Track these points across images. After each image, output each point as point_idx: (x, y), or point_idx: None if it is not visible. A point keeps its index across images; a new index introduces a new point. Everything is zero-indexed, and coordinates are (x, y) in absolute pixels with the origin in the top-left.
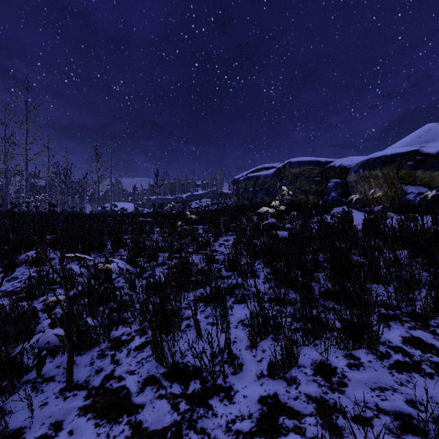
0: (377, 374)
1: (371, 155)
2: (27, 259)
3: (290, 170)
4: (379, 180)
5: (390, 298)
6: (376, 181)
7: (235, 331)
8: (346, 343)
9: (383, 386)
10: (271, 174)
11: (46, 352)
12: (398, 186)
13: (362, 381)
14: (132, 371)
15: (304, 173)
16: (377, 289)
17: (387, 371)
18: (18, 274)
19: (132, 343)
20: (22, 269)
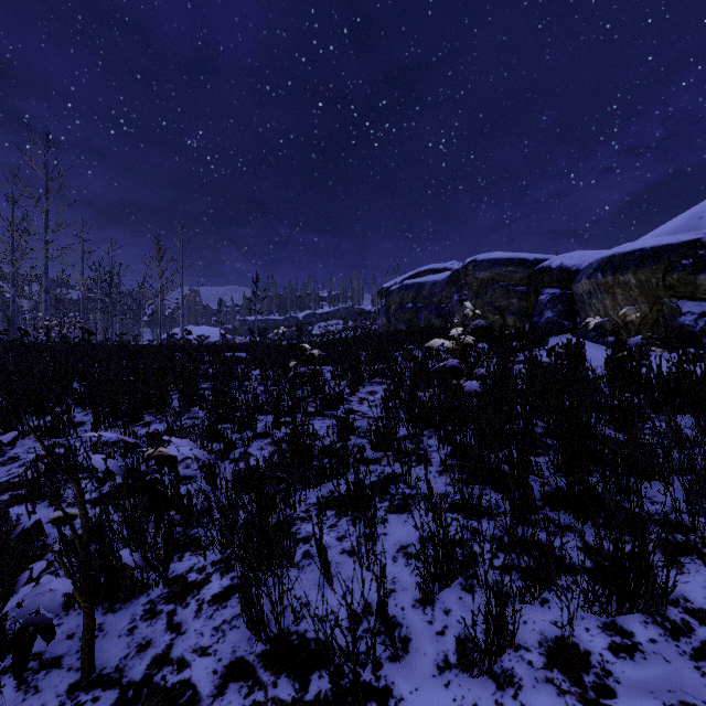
0: (671, 669)
1: (617, 248)
2: (37, 425)
3: (475, 274)
4: (631, 290)
5: (679, 510)
6: (625, 293)
7: (393, 569)
8: (604, 603)
9: (688, 701)
10: (443, 281)
11: (35, 630)
12: (664, 301)
13: (644, 686)
14: (204, 648)
15: (498, 278)
16: (648, 491)
17: (690, 664)
18: (20, 451)
19: (207, 588)
20: (28, 442)
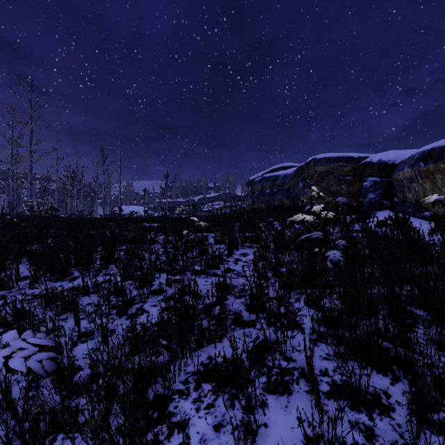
0: None
1: (436, 143)
2: None
3: (315, 168)
4: None
5: None
6: (444, 177)
7: None
8: None
9: None
10: (291, 174)
11: None
12: None
13: None
14: None
15: (332, 171)
16: None
17: None
18: None
19: None
20: None
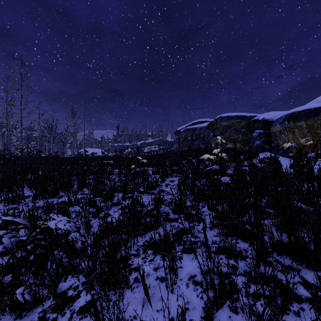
0: None
1: (295, 109)
2: (5, 197)
3: (221, 123)
4: (303, 130)
5: None
6: (300, 131)
7: (186, 292)
8: None
9: None
10: (205, 126)
11: None
12: None
13: None
14: None
15: (232, 125)
16: None
17: None
18: None
19: (77, 301)
20: (0, 206)
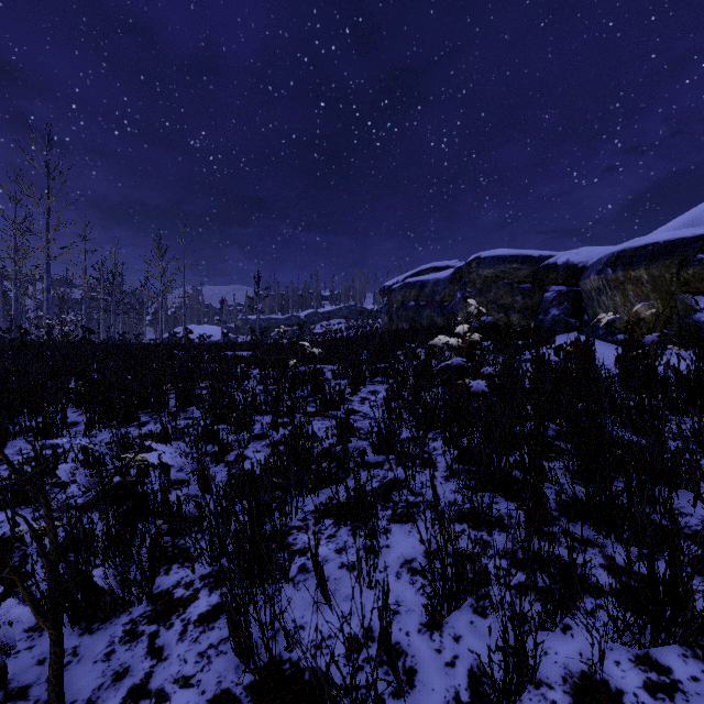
0: None
1: (627, 243)
2: (29, 425)
3: (479, 271)
4: (643, 286)
5: None
6: (637, 289)
7: (396, 586)
8: (637, 633)
9: None
10: (445, 278)
11: None
12: (678, 297)
13: None
14: (187, 678)
15: (502, 276)
16: (675, 500)
17: None
18: (10, 452)
19: (194, 606)
20: (19, 443)
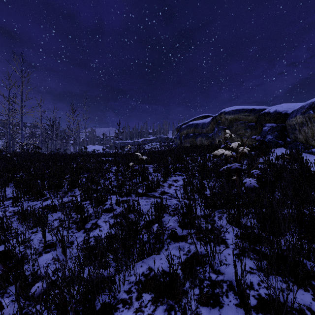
0: None
1: None
2: None
3: (227, 117)
4: None
5: None
6: None
7: None
8: None
9: None
10: (209, 121)
11: None
12: None
13: None
14: None
15: (239, 119)
16: None
17: None
18: None
19: None
20: None
